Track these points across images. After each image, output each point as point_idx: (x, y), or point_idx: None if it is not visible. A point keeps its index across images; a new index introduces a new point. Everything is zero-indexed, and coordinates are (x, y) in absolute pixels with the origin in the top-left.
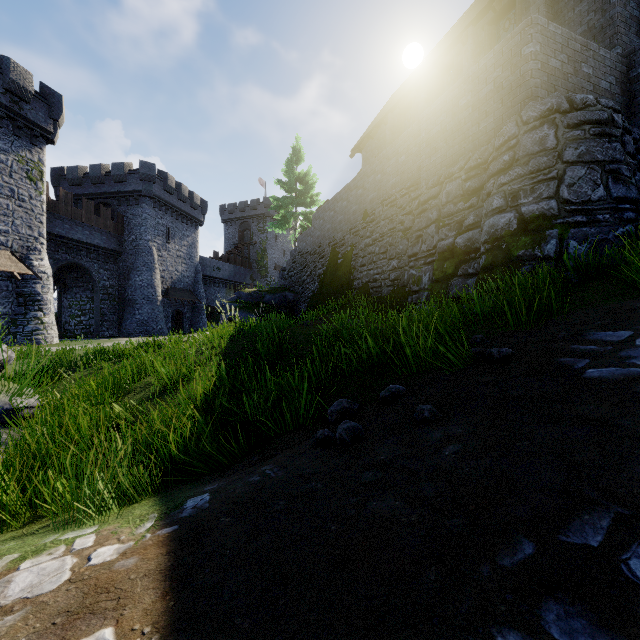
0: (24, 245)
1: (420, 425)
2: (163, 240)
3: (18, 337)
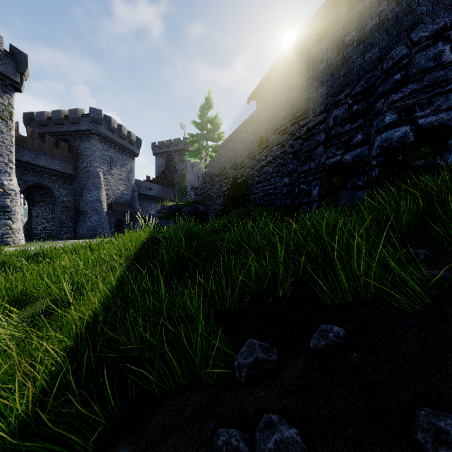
0: None
1: None
2: (108, 167)
3: None
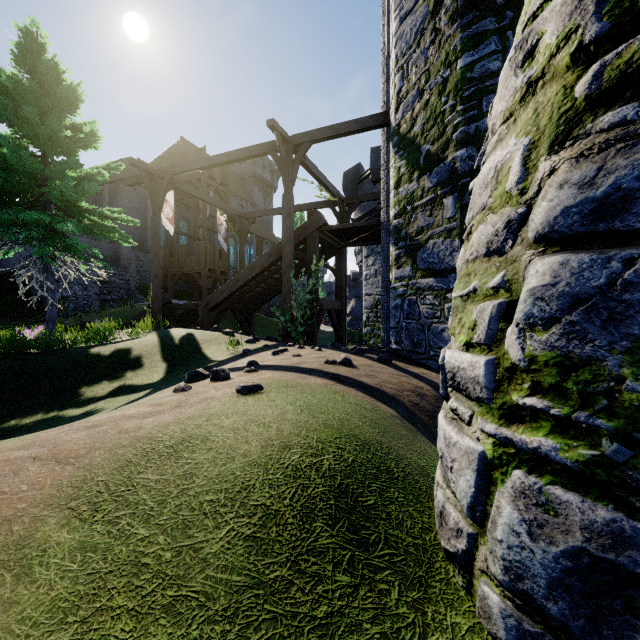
0: None
1: None
2: None
3: None
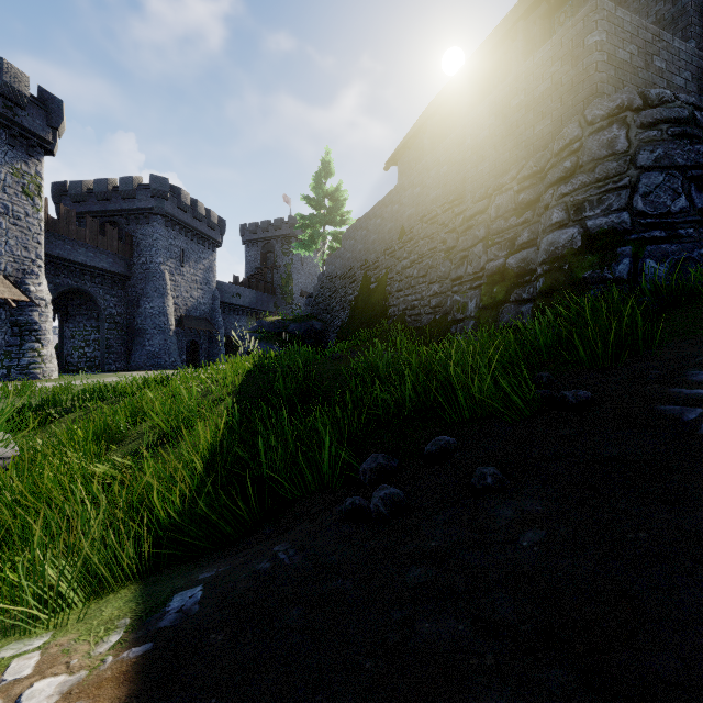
0: (19, 268)
1: (481, 495)
2: (177, 263)
3: (12, 371)
